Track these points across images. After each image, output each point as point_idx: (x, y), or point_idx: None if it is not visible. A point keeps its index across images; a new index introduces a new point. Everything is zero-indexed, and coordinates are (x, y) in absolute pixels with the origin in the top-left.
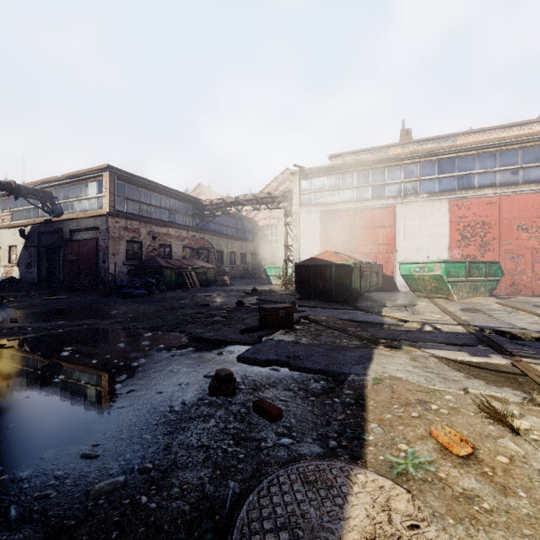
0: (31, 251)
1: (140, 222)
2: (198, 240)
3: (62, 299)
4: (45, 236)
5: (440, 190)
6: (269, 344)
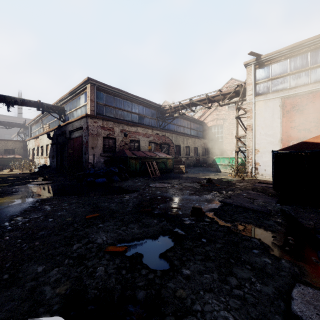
0: (54, 148)
1: (114, 122)
2: (161, 137)
3: (44, 184)
4: (60, 137)
5: None
6: None
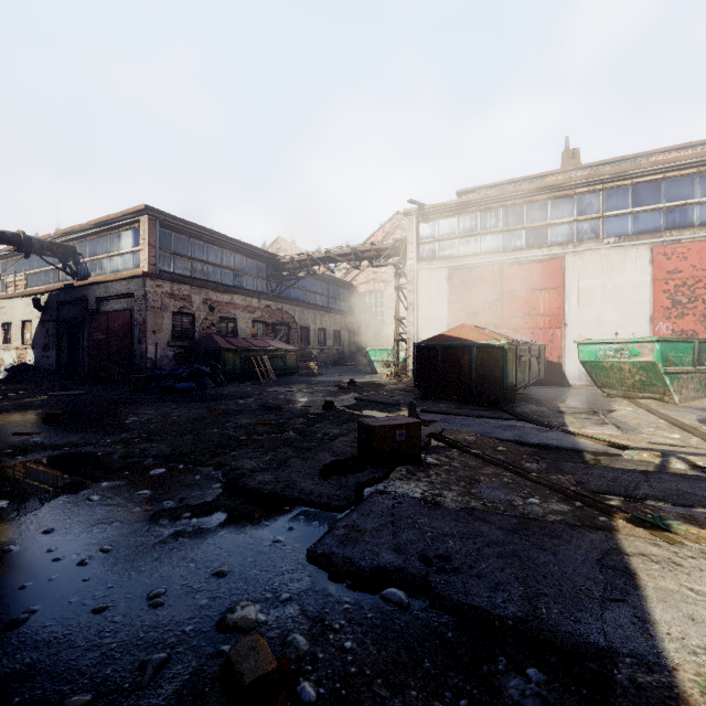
0: (49, 328)
1: (192, 286)
2: (274, 312)
3: (76, 395)
4: (67, 307)
5: (635, 231)
6: (378, 509)
